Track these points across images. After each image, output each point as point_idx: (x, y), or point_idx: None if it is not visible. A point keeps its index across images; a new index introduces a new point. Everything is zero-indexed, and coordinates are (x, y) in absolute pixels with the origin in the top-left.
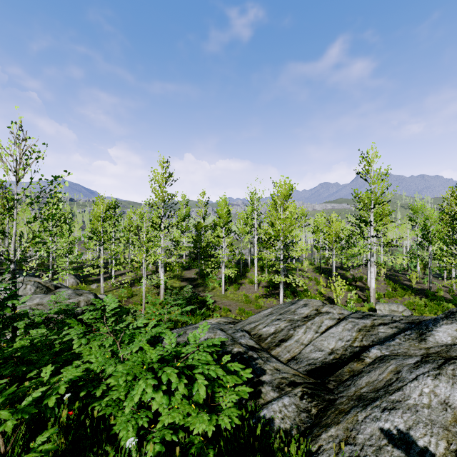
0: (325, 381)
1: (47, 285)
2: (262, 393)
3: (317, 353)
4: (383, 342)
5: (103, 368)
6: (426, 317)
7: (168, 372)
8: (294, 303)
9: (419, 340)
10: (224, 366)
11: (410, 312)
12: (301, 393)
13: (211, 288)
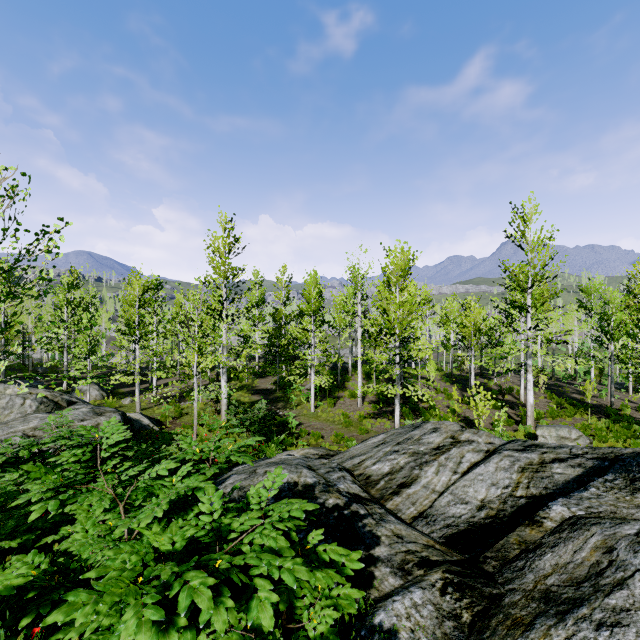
0: (479, 559)
1: (56, 399)
2: (375, 579)
3: (459, 506)
4: (562, 490)
5: (86, 558)
6: (625, 449)
7: (194, 585)
8: (418, 427)
9: (631, 491)
10: (312, 552)
11: (588, 439)
12: (442, 583)
13: (294, 403)
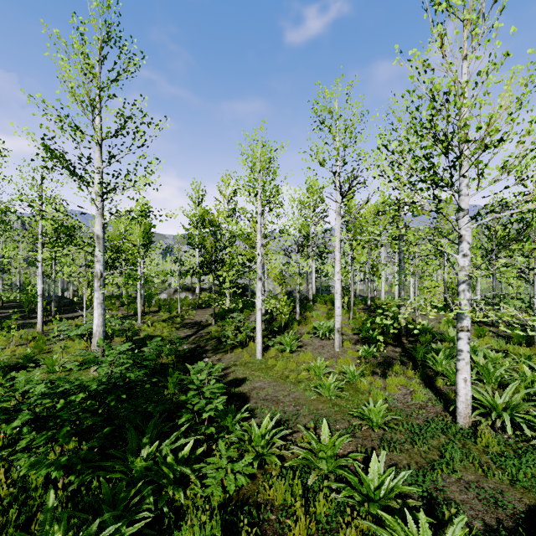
0: None
1: None
2: None
3: None
4: None
5: None
6: None
7: None
8: None
9: None
10: None
11: None
12: None
13: (232, 342)
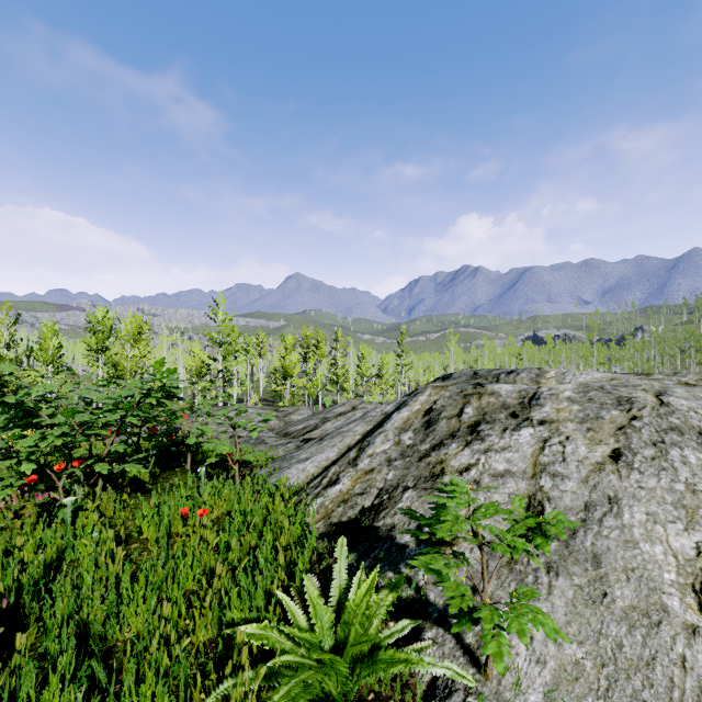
0: None
1: None
2: None
3: None
4: None
5: None
6: None
7: None
8: None
9: None
10: None
11: None
12: None
13: None
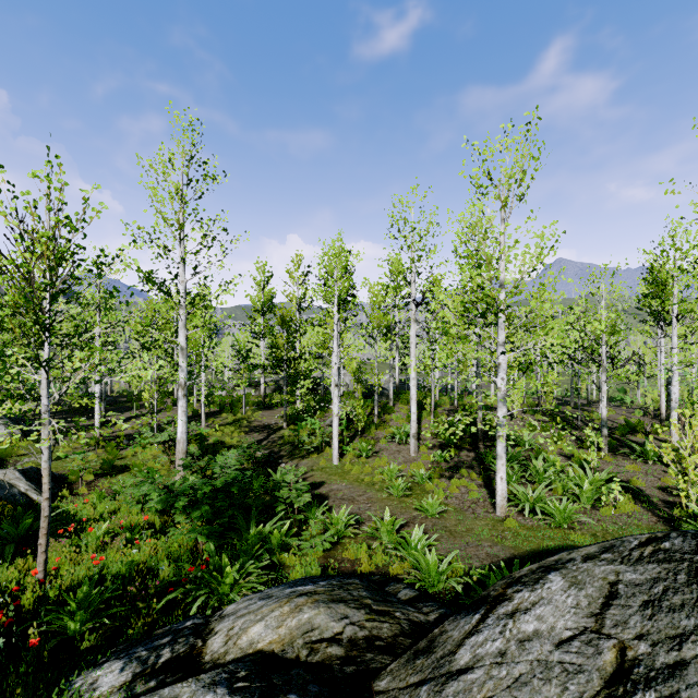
0: None
1: None
2: None
3: None
4: None
5: None
6: None
7: None
8: None
9: None
10: None
11: None
12: None
13: (307, 448)
